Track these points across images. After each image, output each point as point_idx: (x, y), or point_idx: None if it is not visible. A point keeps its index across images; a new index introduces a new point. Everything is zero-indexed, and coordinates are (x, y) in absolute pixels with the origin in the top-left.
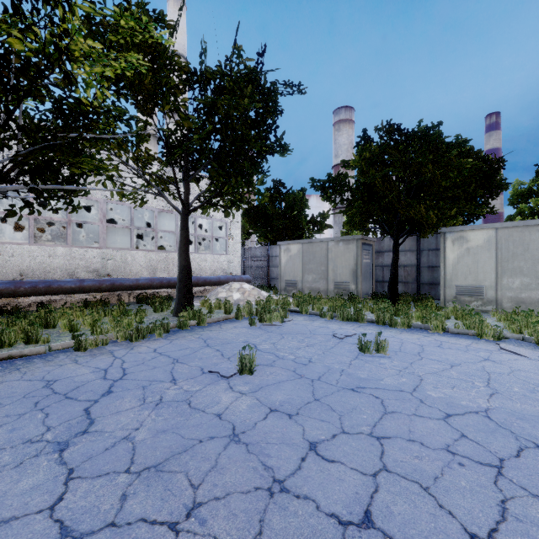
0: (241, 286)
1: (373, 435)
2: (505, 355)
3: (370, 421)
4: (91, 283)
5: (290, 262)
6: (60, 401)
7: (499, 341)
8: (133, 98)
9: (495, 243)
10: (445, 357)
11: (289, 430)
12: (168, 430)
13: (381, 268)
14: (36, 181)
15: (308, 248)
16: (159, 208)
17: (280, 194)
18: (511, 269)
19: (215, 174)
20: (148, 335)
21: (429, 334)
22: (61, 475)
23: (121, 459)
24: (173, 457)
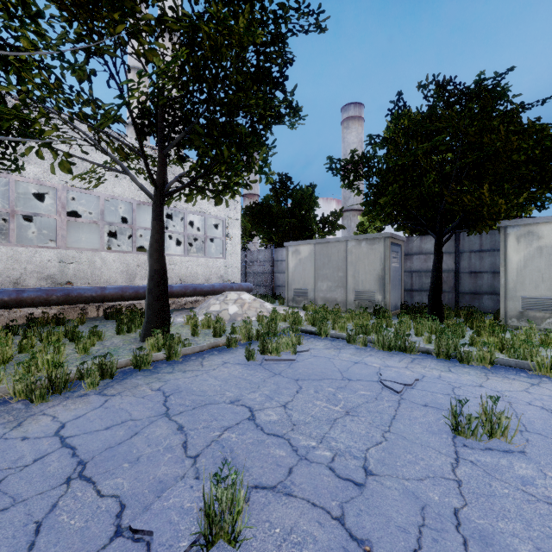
0: (239, 297)
1: None
2: None
3: None
4: (34, 294)
5: (299, 266)
6: None
7: None
8: None
9: None
10: None
11: None
12: None
13: (410, 274)
14: None
15: (322, 250)
16: (138, 200)
17: (287, 189)
18: None
19: (200, 143)
20: (76, 384)
21: (534, 380)
22: None
23: None
24: None
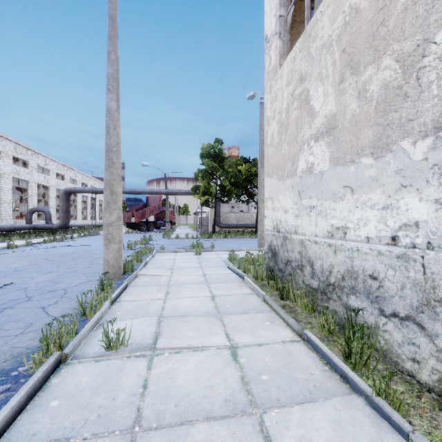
0: None
1: None
2: None
3: None
4: None
5: None
6: None
7: None
8: None
9: None
10: None
11: None
12: None
13: None
14: None
15: None
16: None
17: None
18: None
19: None
20: None
21: None
22: None
23: None
24: None
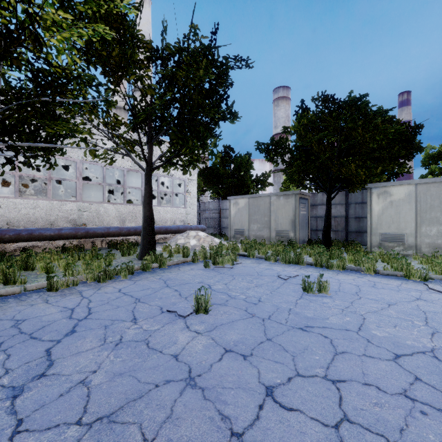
0: (197, 234)
1: (328, 379)
2: (435, 295)
3: (322, 362)
4: (68, 231)
5: (238, 213)
6: (24, 341)
7: (425, 282)
8: (102, 68)
9: (415, 197)
10: (381, 296)
11: (244, 373)
12: (125, 373)
13: (315, 218)
14: (16, 140)
15: (254, 202)
16: (127, 168)
17: (230, 157)
18: (429, 218)
19: (174, 137)
20: (115, 276)
21: (362, 275)
22: (8, 428)
23: (74, 407)
24: (128, 405)
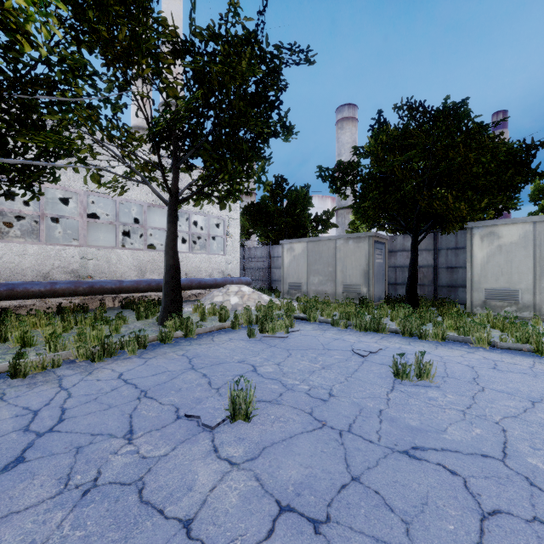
0: (239, 289)
1: None
2: None
3: (465, 541)
4: (65, 286)
5: (293, 262)
6: None
7: None
8: (105, 58)
9: (533, 240)
10: (514, 387)
11: None
12: None
13: (394, 269)
14: None
15: (314, 247)
16: (149, 202)
17: (283, 191)
18: None
19: (208, 158)
20: (119, 352)
21: (472, 350)
22: None
23: None
24: None
